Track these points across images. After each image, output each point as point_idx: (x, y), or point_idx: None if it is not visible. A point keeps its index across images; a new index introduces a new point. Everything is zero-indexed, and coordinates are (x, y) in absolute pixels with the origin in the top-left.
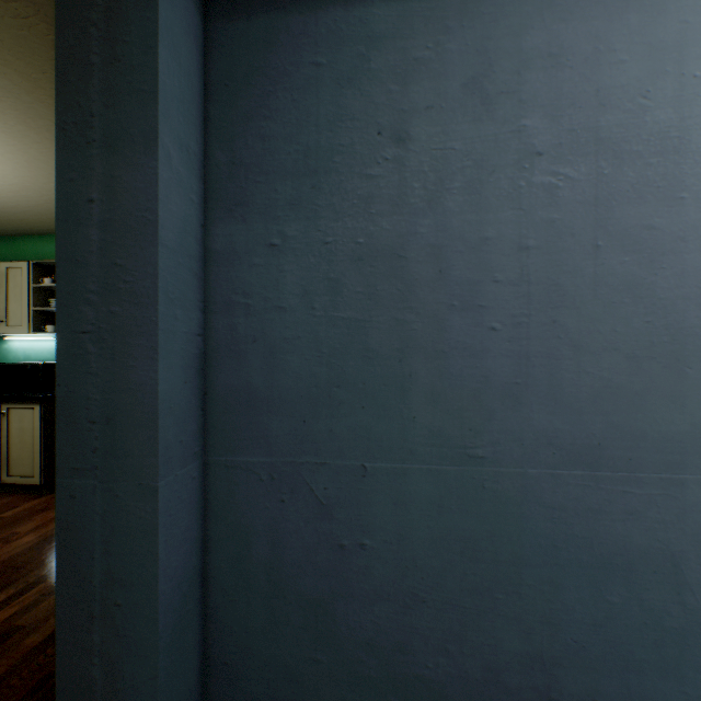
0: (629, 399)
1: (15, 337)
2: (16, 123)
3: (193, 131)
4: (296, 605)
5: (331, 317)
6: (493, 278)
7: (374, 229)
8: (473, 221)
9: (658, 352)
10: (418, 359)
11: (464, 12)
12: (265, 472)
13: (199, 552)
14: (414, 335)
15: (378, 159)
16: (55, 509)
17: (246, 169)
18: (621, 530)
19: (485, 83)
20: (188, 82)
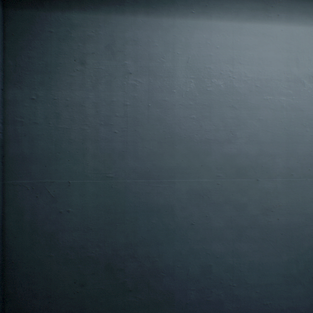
0: (158, 156)
1: None
2: None
3: None
4: (42, 236)
5: (56, 127)
6: (115, 115)
7: (73, 95)
8: (109, 95)
9: (167, 140)
10: (89, 143)
11: (106, 21)
12: (30, 186)
13: (0, 219)
14: (88, 134)
15: (74, 70)
16: None
17: (22, 68)
18: (156, 199)
19: (113, 47)
20: None
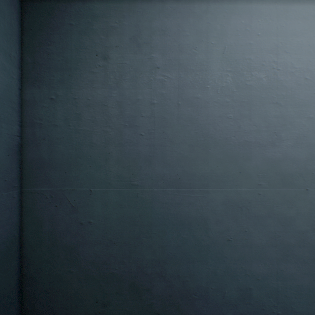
0: (190, 161)
1: None
2: None
3: (13, 48)
4: (62, 249)
5: (77, 129)
6: (141, 115)
7: (94, 94)
8: (134, 92)
9: (200, 143)
10: (112, 147)
11: (130, 10)
12: (49, 194)
13: (18, 230)
14: (111, 137)
15: (96, 65)
16: None
17: (40, 66)
18: (187, 210)
19: (138, 39)
20: (10, 26)
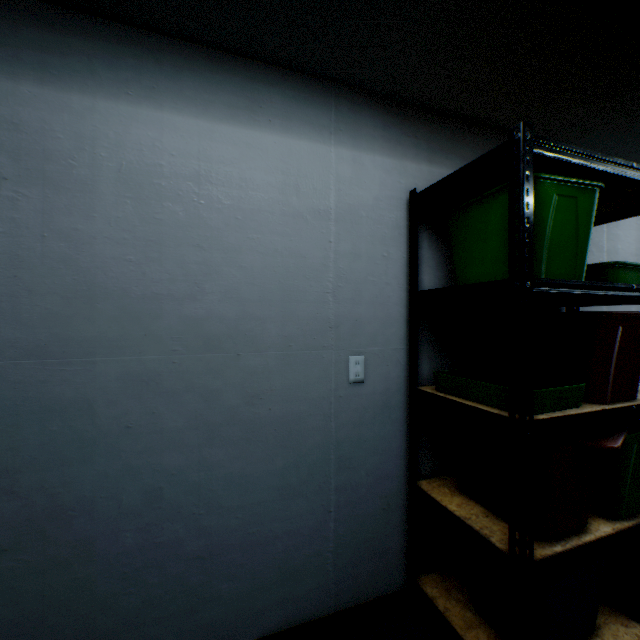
0: (65, 320)
1: None
2: None
3: None
4: None
5: None
6: None
7: None
8: None
9: (82, 295)
10: None
11: None
12: None
13: None
14: None
15: None
16: None
17: None
18: (60, 391)
19: None
20: None
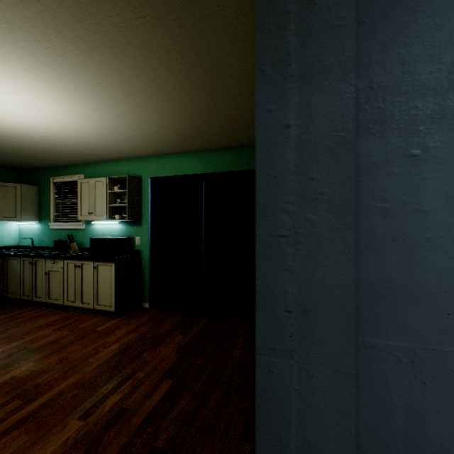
0: None
1: (97, 222)
2: (118, 91)
3: None
4: None
5: None
6: None
7: None
8: None
9: None
10: None
11: None
12: (404, 355)
13: None
14: None
15: None
16: (124, 328)
17: (384, 91)
18: None
19: None
20: None
